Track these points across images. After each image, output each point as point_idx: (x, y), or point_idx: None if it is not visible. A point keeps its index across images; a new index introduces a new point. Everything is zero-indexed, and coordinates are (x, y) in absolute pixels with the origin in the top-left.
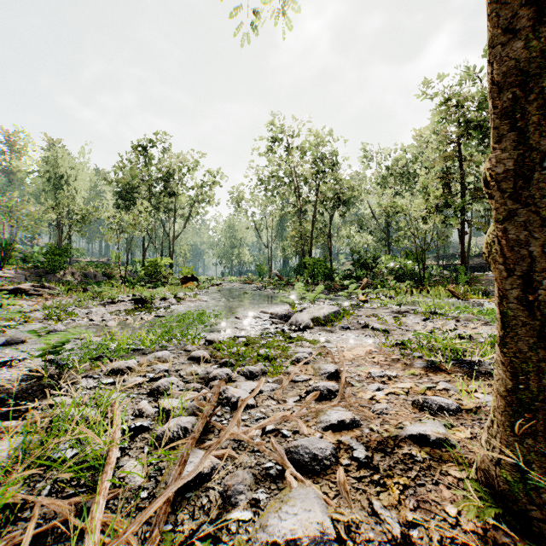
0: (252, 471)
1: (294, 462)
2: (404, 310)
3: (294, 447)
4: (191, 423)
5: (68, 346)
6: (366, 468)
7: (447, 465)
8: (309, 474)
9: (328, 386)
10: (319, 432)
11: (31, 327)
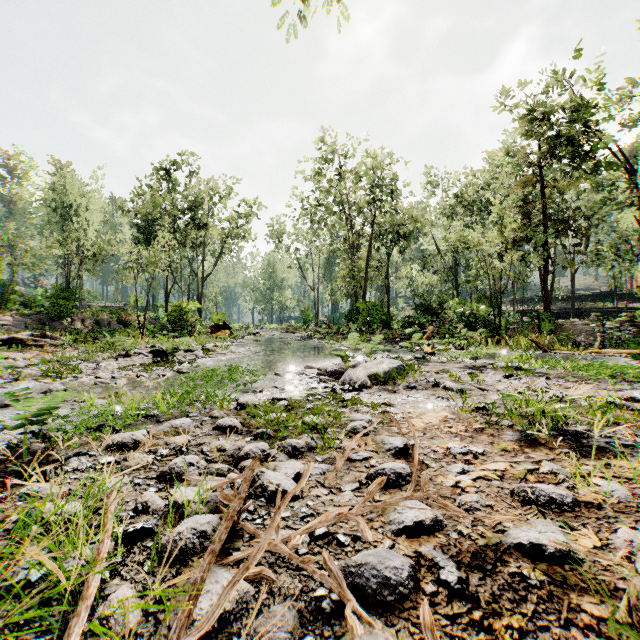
0: (295, 604)
1: (357, 590)
2: (481, 365)
3: (356, 566)
4: (211, 525)
5: (64, 412)
6: (461, 599)
7: (585, 601)
8: (378, 609)
9: (396, 468)
10: (389, 537)
11: (22, 386)
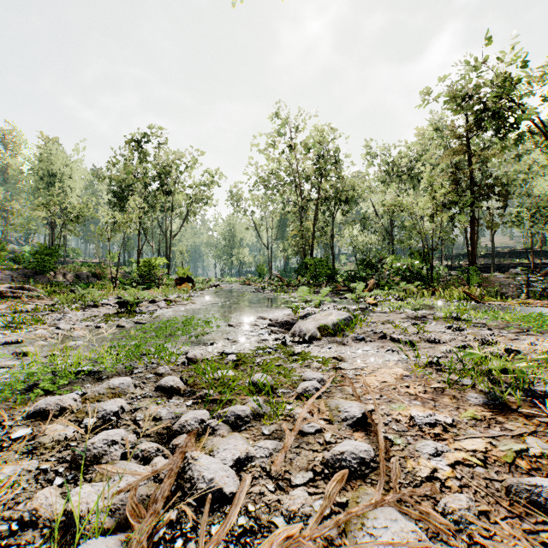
0: None
1: None
2: (422, 316)
3: None
4: None
5: (5, 367)
6: None
7: None
8: None
9: (357, 451)
10: None
11: None
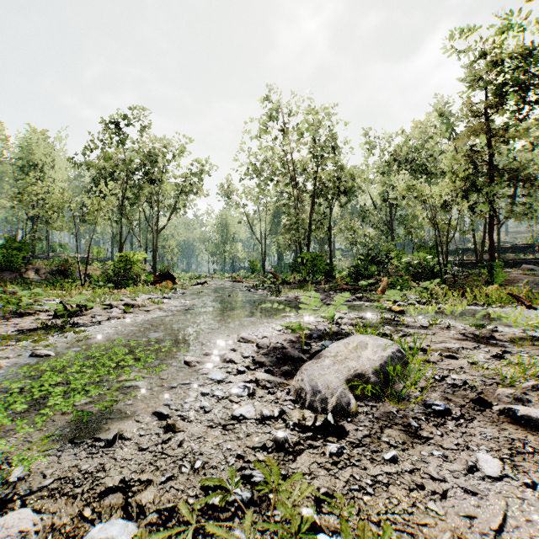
0: None
1: None
2: (488, 335)
3: None
4: None
5: None
6: None
7: None
8: None
9: None
10: None
11: None
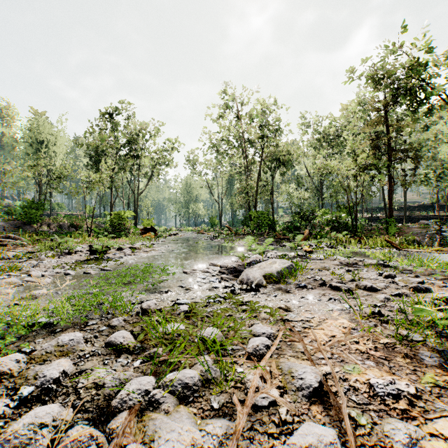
0: None
1: None
2: (354, 263)
3: None
4: None
5: None
6: None
7: None
8: None
9: (322, 444)
10: None
11: None
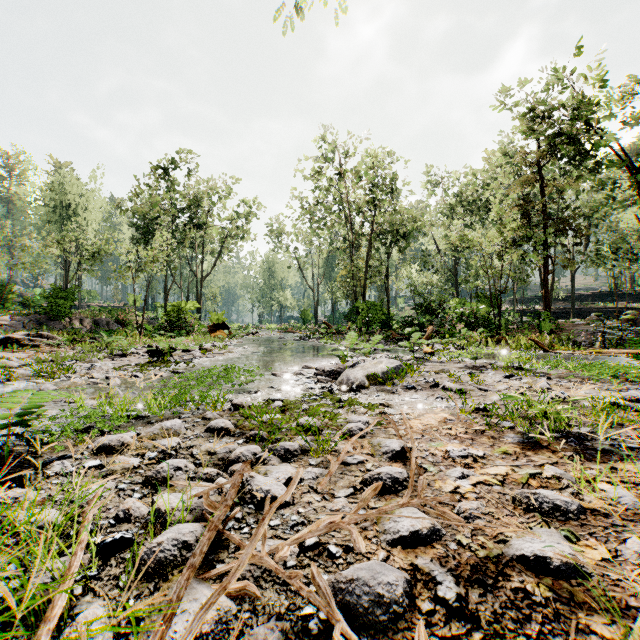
0: (280, 624)
1: (347, 608)
2: (481, 365)
3: (347, 582)
4: (195, 535)
5: (53, 413)
6: (459, 619)
7: (596, 624)
8: (370, 629)
9: (392, 472)
10: (383, 548)
11: (13, 386)
